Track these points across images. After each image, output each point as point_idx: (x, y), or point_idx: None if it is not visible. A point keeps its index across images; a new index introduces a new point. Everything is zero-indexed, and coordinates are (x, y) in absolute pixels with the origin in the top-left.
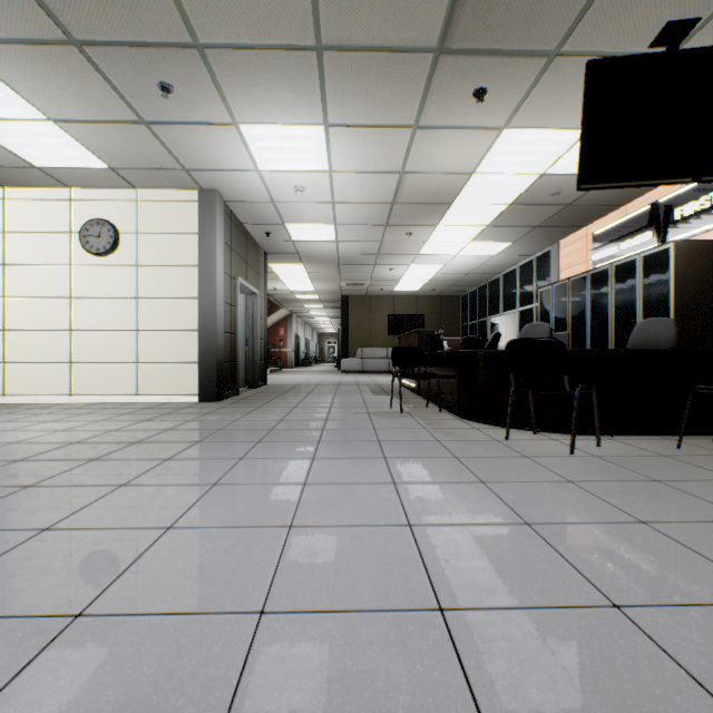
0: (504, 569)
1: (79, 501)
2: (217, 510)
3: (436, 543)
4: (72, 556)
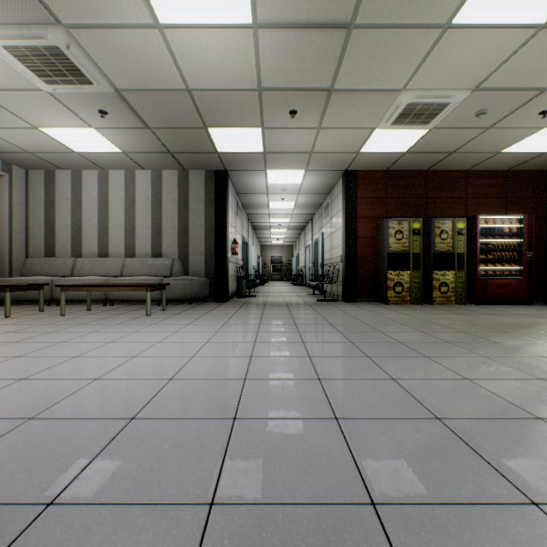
0: (74, 346)
1: (258, 367)
2: (170, 362)
3: (80, 351)
4: (225, 350)
